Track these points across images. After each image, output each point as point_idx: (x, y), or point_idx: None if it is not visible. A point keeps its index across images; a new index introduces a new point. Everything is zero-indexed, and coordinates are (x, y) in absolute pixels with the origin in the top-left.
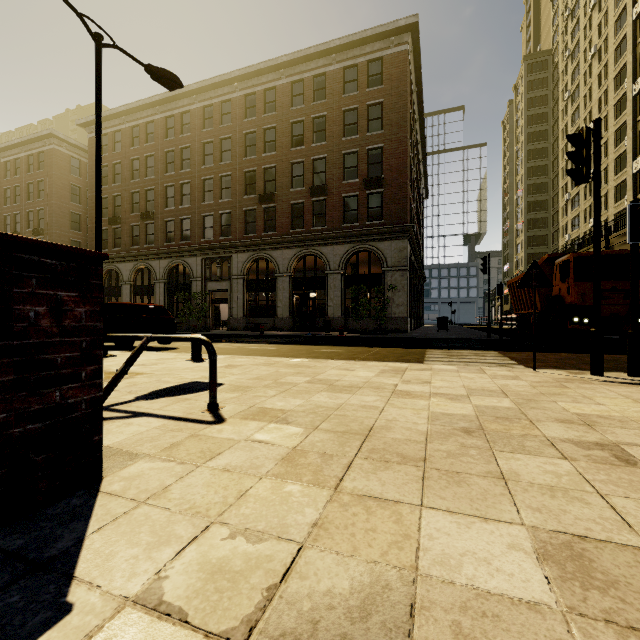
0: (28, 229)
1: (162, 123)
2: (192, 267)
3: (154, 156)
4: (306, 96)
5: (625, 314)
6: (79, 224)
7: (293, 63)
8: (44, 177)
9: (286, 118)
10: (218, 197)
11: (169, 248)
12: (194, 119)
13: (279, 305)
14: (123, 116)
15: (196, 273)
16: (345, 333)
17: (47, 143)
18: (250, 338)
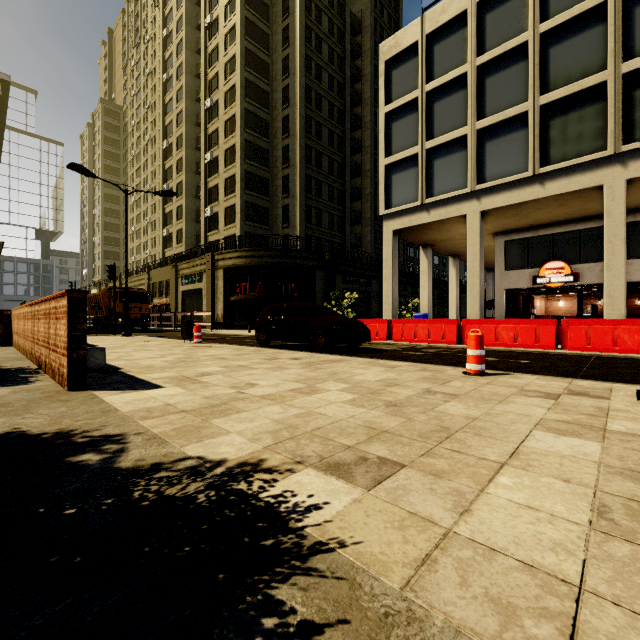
0: None
1: None
2: None
3: None
4: None
5: (140, 317)
6: None
7: None
8: None
9: None
10: None
11: None
12: None
13: None
14: None
15: None
16: None
17: None
18: None
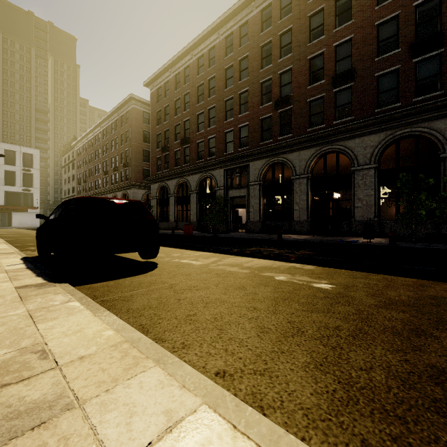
0: (121, 164)
1: (195, 64)
2: (216, 178)
3: (189, 93)
4: None
5: None
6: (148, 157)
7: None
8: (128, 128)
9: (303, 14)
10: (237, 113)
11: (199, 164)
12: (218, 51)
13: (295, 208)
14: (170, 69)
15: (219, 183)
16: (385, 239)
17: (130, 105)
18: (268, 245)
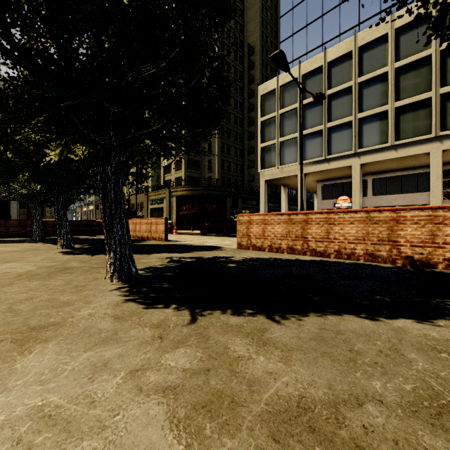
0: None
1: None
2: None
3: None
4: None
5: None
6: None
7: None
8: None
9: None
10: None
11: None
12: None
13: None
14: None
15: None
16: None
17: None
18: None
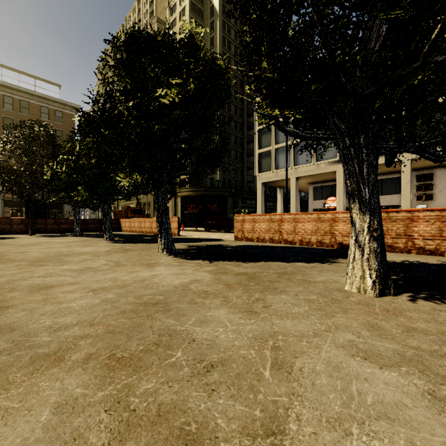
0: None
1: None
2: None
3: None
4: (15, 107)
5: None
6: None
7: (7, 87)
8: None
9: None
10: None
11: None
12: None
13: None
14: None
15: None
16: None
17: None
18: None
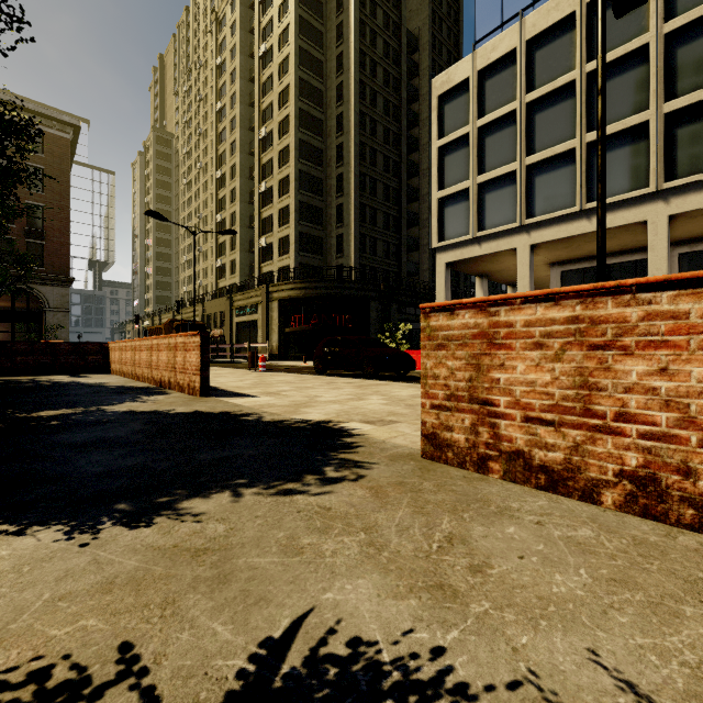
0: None
1: None
2: None
3: None
4: None
5: None
6: None
7: None
8: None
9: None
10: None
11: None
12: None
13: None
14: None
15: None
16: None
17: None
18: None
